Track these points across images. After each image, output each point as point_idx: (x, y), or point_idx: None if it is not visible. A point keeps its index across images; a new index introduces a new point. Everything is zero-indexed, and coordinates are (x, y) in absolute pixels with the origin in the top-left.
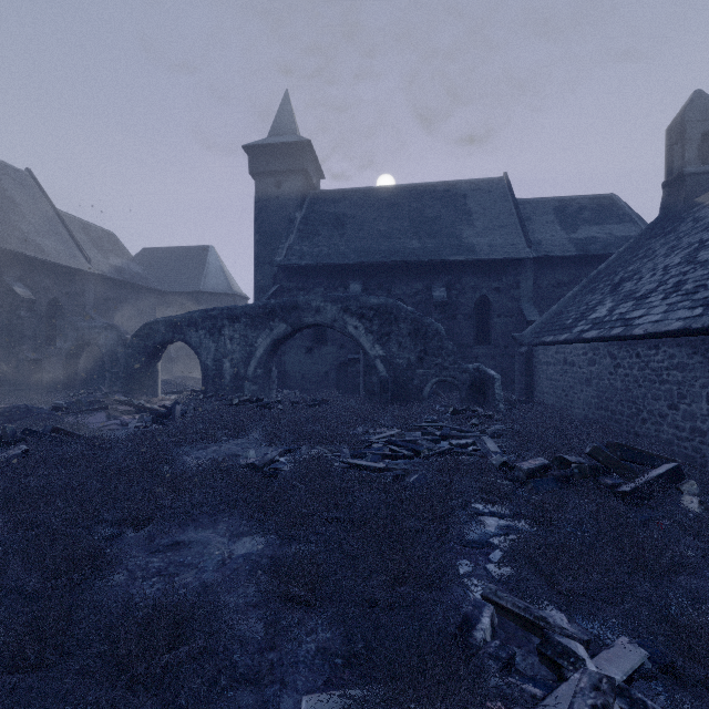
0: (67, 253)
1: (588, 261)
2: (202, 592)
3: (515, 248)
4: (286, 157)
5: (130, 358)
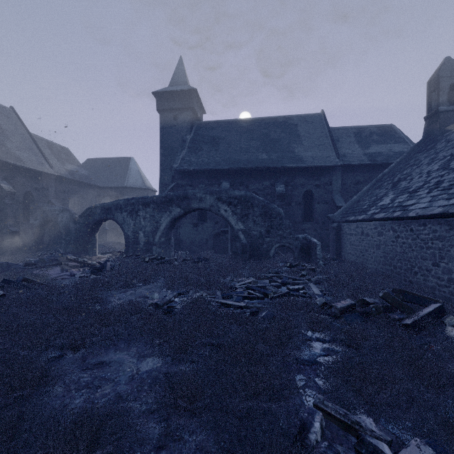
0: (36, 161)
1: (376, 168)
2: (116, 400)
3: (329, 159)
4: (180, 100)
5: (77, 230)
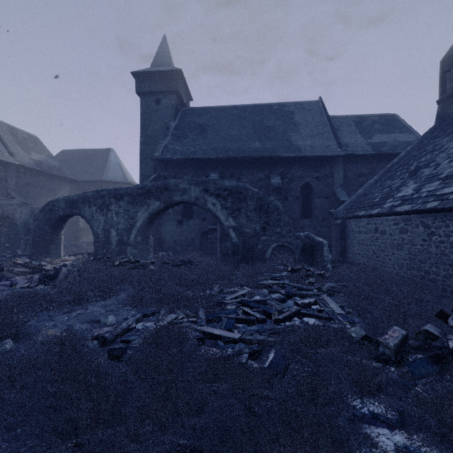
0: None
1: (381, 159)
2: None
3: (330, 148)
4: (163, 81)
5: (37, 228)
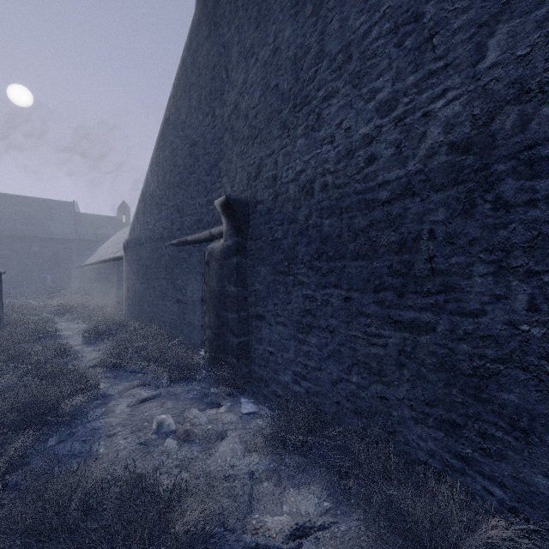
0: None
1: (99, 242)
2: None
3: (71, 235)
4: None
5: None
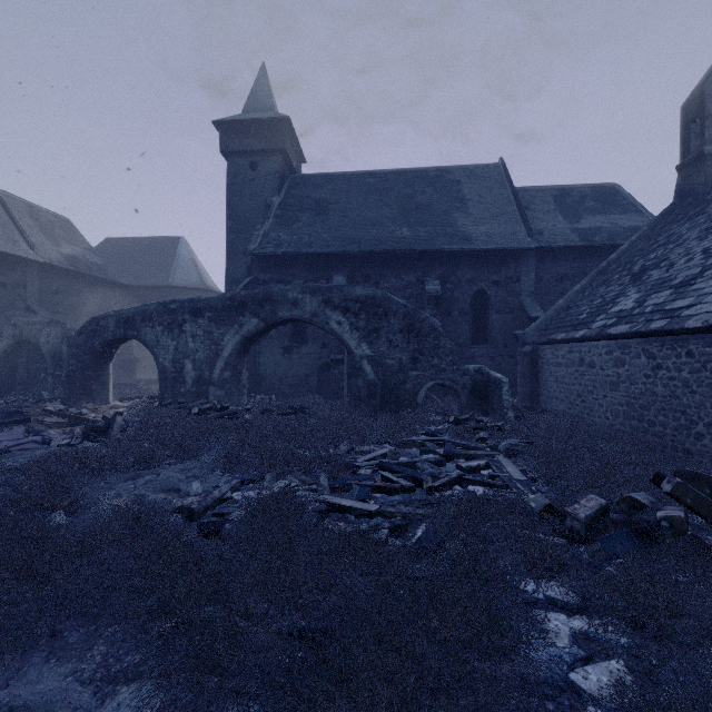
0: (3, 236)
1: (594, 253)
2: None
3: (515, 238)
4: (262, 135)
5: (73, 358)
